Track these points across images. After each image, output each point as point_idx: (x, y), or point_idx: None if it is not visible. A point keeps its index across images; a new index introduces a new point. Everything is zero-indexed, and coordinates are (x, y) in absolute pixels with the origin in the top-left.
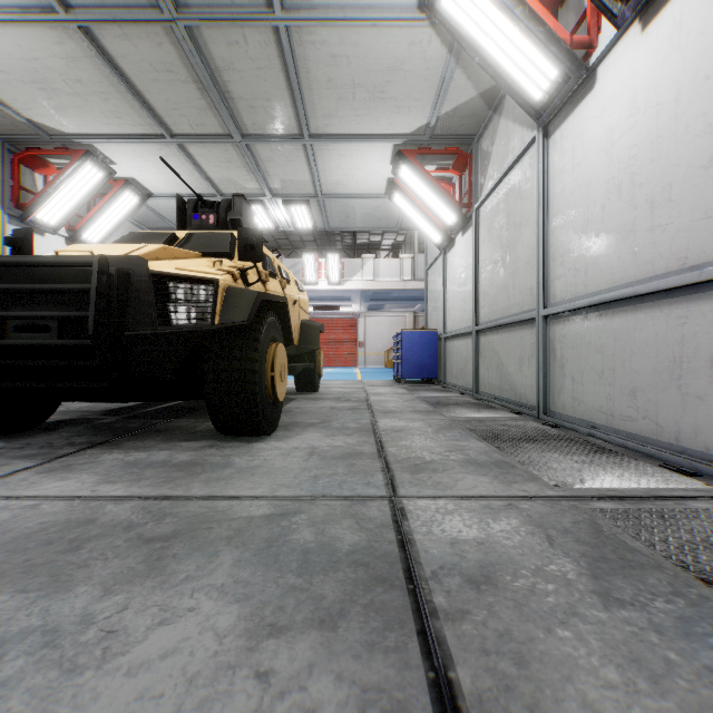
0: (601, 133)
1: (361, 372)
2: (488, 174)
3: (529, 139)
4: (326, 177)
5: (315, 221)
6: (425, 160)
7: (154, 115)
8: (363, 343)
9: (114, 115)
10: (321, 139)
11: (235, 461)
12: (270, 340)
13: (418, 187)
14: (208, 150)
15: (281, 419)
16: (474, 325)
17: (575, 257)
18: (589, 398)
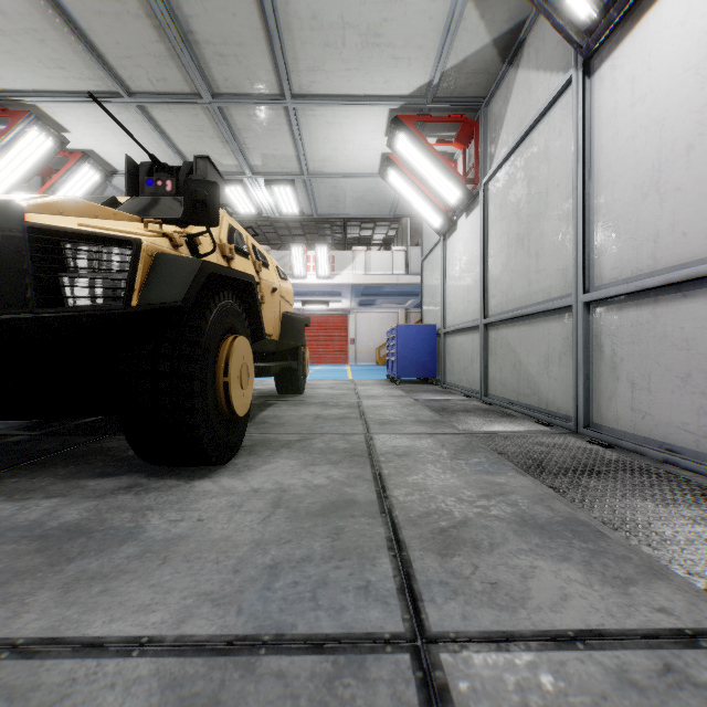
0: (683, 45)
1: (352, 370)
2: (501, 140)
3: (562, 83)
4: (313, 152)
5: (302, 205)
6: (424, 131)
7: (104, 65)
8: (354, 340)
9: (56, 64)
10: (305, 101)
11: (149, 524)
12: (224, 331)
13: (417, 161)
14: (175, 115)
15: (249, 435)
16: (482, 318)
17: (636, 223)
18: (662, 410)
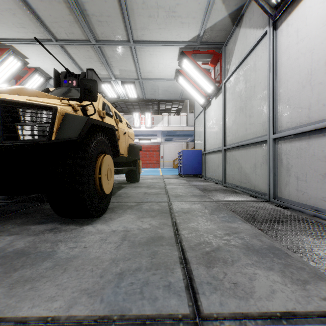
0: (323, 13)
1: (161, 170)
2: (232, 62)
3: (262, 33)
4: (143, 68)
5: (138, 93)
6: (195, 58)
7: (44, 26)
8: (163, 156)
9: (21, 26)
10: (139, 44)
11: (59, 250)
12: (99, 152)
13: (192, 72)
14: (78, 50)
15: (112, 202)
16: (223, 146)
17: (299, 100)
18: (312, 191)
